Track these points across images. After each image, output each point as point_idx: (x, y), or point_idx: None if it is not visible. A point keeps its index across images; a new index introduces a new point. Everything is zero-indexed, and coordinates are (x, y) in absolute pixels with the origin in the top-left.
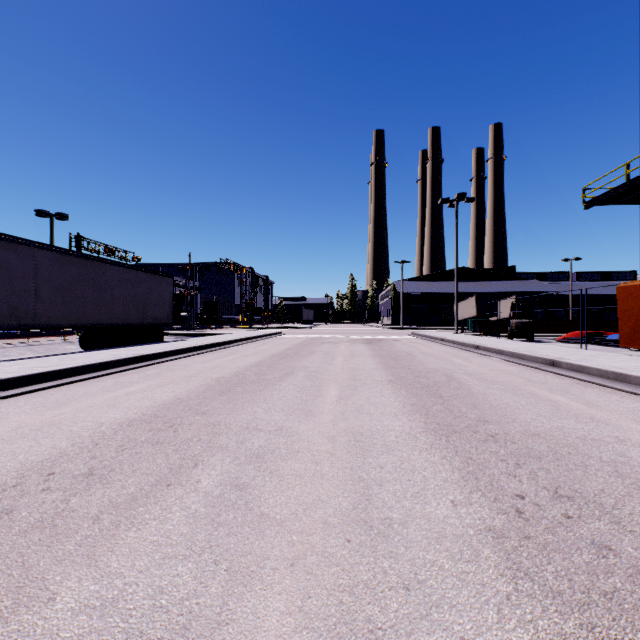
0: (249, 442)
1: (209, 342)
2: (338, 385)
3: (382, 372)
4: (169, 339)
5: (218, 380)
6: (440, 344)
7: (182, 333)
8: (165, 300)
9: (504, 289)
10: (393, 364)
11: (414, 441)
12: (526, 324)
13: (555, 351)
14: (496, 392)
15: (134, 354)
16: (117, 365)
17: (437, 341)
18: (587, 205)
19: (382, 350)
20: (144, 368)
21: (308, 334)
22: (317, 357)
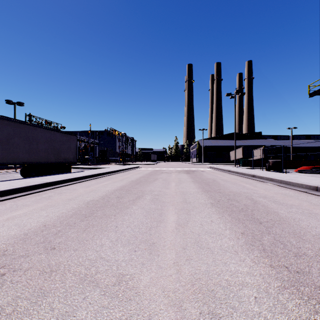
0: (72, 319)
1: (95, 173)
2: (175, 208)
3: (203, 195)
4: (77, 170)
5: (88, 203)
6: (229, 173)
7: (85, 167)
8: (72, 148)
9: (256, 144)
10: (208, 188)
11: (286, 316)
12: (278, 162)
13: (307, 179)
14: (300, 217)
15: (41, 182)
16: (25, 190)
17: (226, 172)
18: (311, 95)
19: (197, 178)
20: (44, 192)
21: (154, 167)
22: (159, 183)
